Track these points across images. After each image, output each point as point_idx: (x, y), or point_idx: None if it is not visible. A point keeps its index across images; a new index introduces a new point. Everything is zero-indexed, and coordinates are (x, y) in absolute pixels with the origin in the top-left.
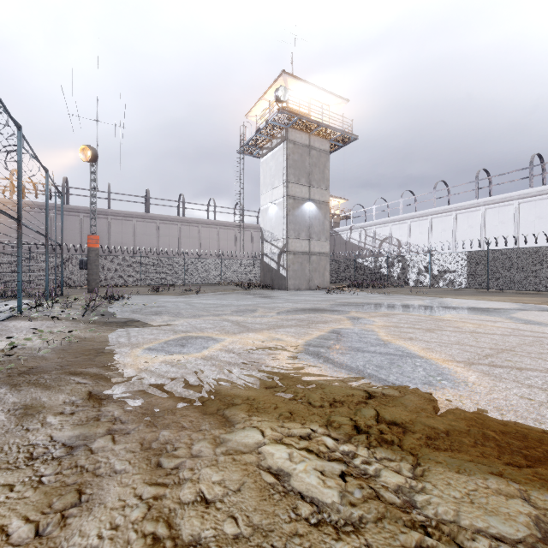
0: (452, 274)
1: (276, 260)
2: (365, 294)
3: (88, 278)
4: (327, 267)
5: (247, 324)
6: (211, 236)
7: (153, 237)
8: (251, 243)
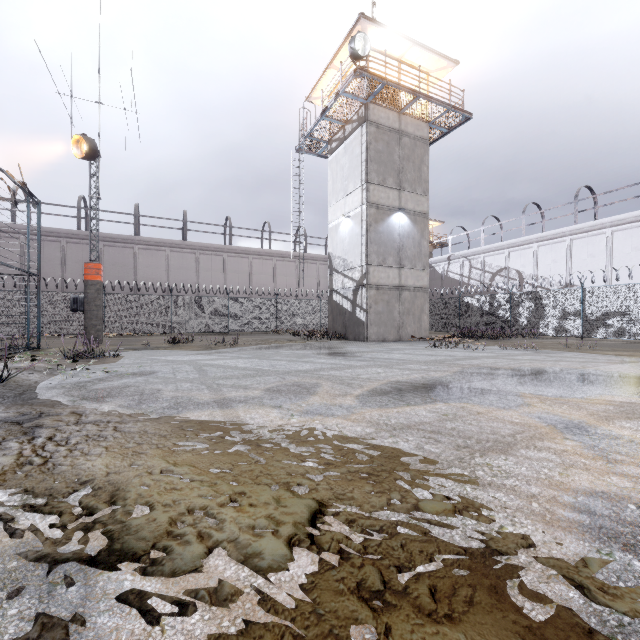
0: (622, 318)
1: (350, 298)
2: (496, 350)
3: (85, 324)
4: (425, 308)
5: (281, 448)
6: (266, 270)
7: (192, 272)
8: (316, 279)
